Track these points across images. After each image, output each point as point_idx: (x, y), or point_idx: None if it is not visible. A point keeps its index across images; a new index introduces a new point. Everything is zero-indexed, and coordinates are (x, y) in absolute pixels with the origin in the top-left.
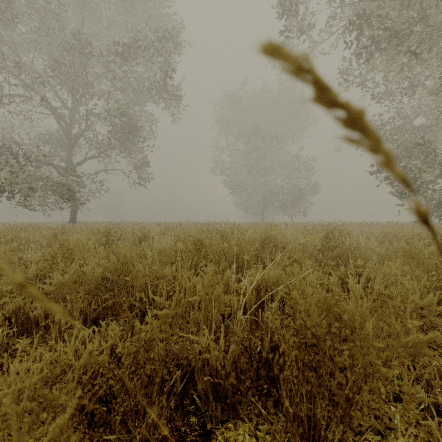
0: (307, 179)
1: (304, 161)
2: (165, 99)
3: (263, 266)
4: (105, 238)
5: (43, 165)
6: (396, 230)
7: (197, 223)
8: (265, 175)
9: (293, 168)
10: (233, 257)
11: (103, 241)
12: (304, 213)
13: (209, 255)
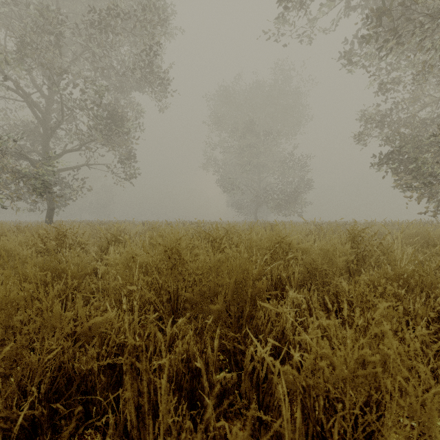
0: (301, 177)
1: (298, 159)
2: (151, 86)
3: (275, 289)
4: (58, 243)
5: (12, 157)
6: (425, 231)
7: (186, 222)
8: (258, 173)
9: (287, 165)
10: (233, 286)
11: (54, 246)
12: (298, 212)
13: (193, 273)
